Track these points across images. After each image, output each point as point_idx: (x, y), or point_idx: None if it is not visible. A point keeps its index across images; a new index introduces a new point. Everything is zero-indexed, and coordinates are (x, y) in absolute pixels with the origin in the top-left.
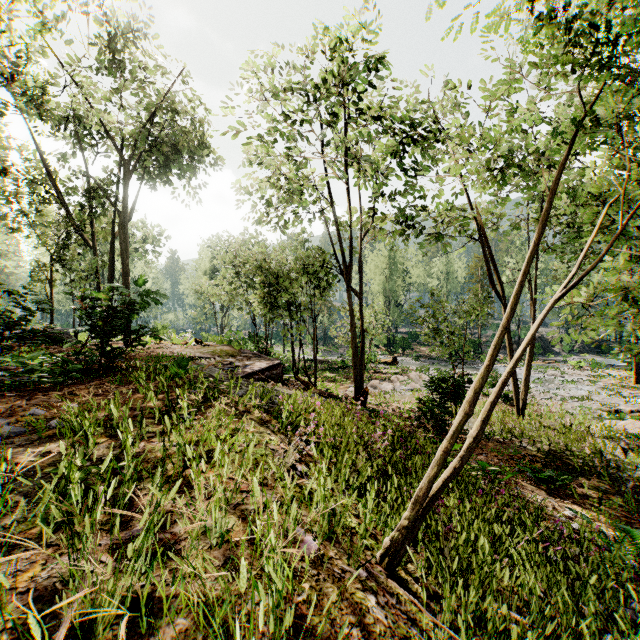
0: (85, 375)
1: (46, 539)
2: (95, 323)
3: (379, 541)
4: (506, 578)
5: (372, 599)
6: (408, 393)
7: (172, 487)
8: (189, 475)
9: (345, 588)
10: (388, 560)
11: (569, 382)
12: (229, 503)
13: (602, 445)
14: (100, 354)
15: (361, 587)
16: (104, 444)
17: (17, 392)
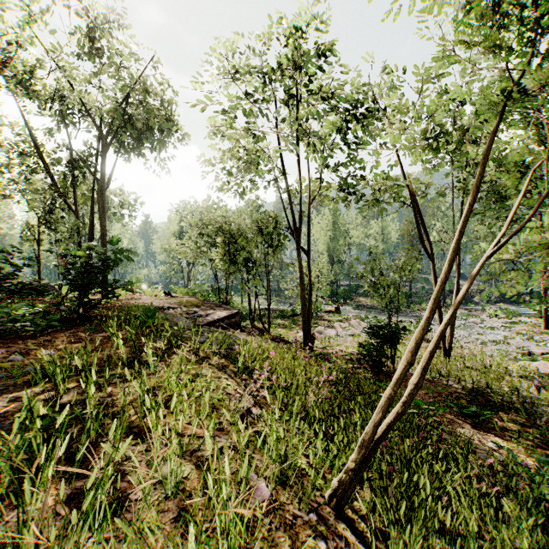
0: (64, 324)
1: (6, 488)
2: (74, 277)
3: (327, 479)
4: (448, 520)
5: (322, 545)
6: (349, 338)
7: (133, 433)
8: (150, 420)
9: (296, 536)
10: (336, 500)
11: (488, 328)
12: (186, 449)
13: (518, 383)
14: (77, 305)
15: (312, 533)
16: (74, 389)
17: (1, 339)
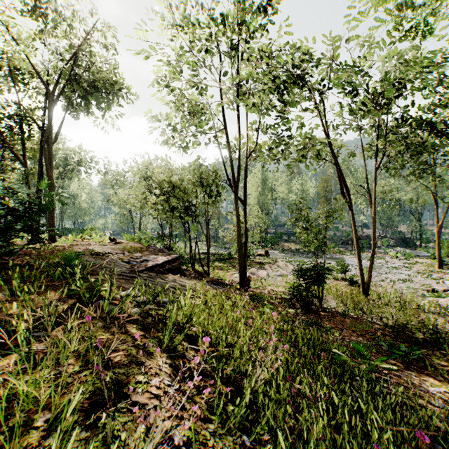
0: None
1: None
2: None
3: None
4: None
5: None
6: (278, 278)
7: None
8: None
9: None
10: None
11: (393, 268)
12: None
13: (432, 319)
14: None
15: None
16: None
17: None
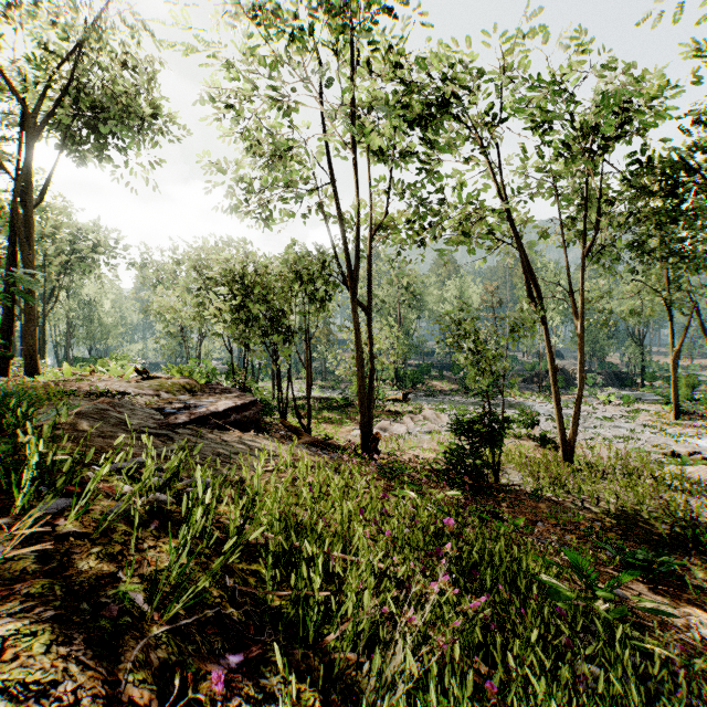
0: None
1: None
2: None
3: None
4: None
5: None
6: (425, 436)
7: None
8: None
9: None
10: None
11: (607, 419)
12: None
13: (680, 501)
14: None
15: None
16: None
17: None
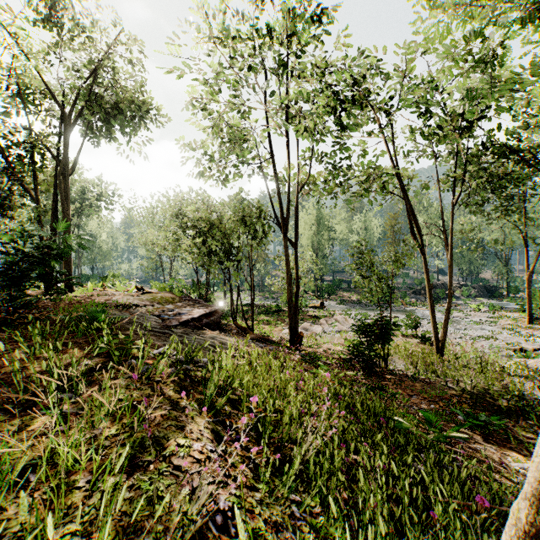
0: None
1: None
2: (2, 269)
3: None
4: None
5: None
6: (336, 334)
7: None
8: None
9: None
10: None
11: (474, 323)
12: None
13: (519, 384)
14: None
15: None
16: None
17: None
